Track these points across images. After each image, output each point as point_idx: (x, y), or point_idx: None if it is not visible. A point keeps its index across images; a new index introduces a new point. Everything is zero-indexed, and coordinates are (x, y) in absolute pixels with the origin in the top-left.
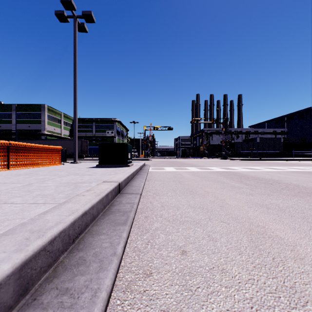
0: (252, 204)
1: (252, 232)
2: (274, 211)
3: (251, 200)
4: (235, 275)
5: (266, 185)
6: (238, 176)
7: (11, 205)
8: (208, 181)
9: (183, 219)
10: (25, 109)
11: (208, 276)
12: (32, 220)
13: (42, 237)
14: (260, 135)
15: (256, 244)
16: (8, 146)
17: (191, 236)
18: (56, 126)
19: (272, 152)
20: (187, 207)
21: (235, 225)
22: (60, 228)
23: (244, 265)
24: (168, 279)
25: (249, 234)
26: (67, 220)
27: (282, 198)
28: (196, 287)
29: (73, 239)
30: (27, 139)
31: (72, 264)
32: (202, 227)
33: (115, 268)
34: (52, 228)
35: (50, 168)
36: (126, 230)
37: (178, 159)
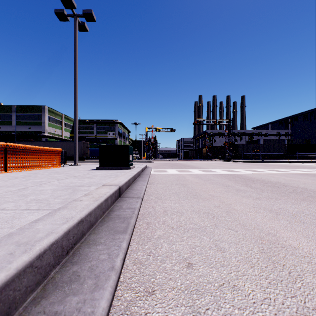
0: (260, 209)
1: (263, 241)
2: (284, 217)
3: (259, 204)
4: (249, 293)
5: (273, 189)
6: (242, 178)
7: (1, 212)
8: (212, 184)
9: (188, 225)
10: (25, 111)
11: (218, 294)
12: (21, 230)
13: (28, 251)
14: (263, 137)
15: (269, 256)
16: (5, 148)
17: (197, 246)
18: (56, 128)
19: (276, 154)
20: (191, 212)
21: (244, 233)
22: (51, 240)
23: (258, 281)
24: (173, 298)
25: (260, 243)
26: (60, 229)
27: (290, 202)
28: (205, 309)
29: (67, 250)
30: (27, 141)
31: (64, 281)
32: (208, 235)
33: (113, 285)
34: (42, 240)
35: (49, 170)
36: (127, 239)
37: (180, 161)
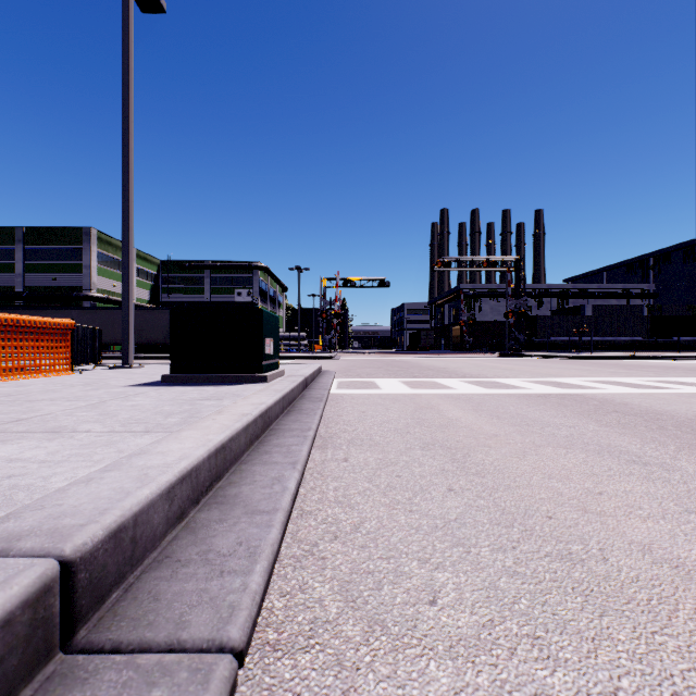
0: None
1: None
2: None
3: None
4: None
5: None
6: (637, 416)
7: None
8: (562, 446)
9: None
10: (45, 240)
11: None
12: None
13: None
14: (591, 300)
15: None
16: None
17: None
18: (118, 279)
19: (626, 340)
20: None
21: None
22: None
23: None
24: None
25: None
26: None
27: None
28: None
29: None
30: (41, 308)
31: None
32: None
33: None
34: None
35: (3, 388)
36: None
37: (402, 355)
